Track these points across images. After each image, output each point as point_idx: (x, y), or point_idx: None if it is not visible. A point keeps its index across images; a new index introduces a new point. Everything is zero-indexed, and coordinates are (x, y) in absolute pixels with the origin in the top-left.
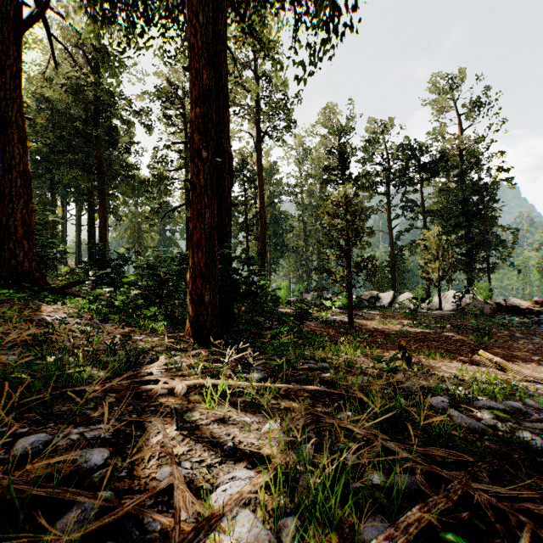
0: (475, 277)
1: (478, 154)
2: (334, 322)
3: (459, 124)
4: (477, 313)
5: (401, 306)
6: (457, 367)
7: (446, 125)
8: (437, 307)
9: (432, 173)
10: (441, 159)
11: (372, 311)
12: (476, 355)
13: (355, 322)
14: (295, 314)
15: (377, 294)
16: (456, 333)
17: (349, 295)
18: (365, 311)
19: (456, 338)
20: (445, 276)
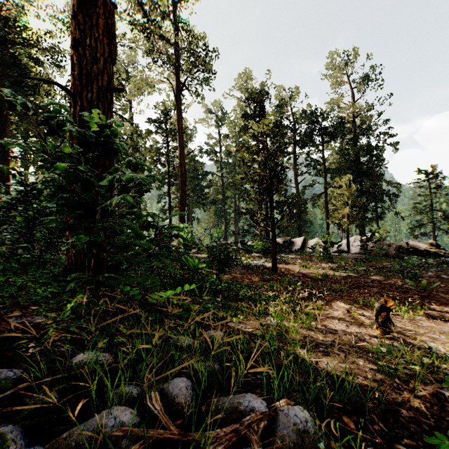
0: (368, 225)
1: (370, 120)
2: (255, 267)
3: (353, 95)
4: (382, 255)
5: (313, 250)
6: (434, 328)
7: (343, 96)
8: (344, 250)
9: (332, 136)
10: (339, 124)
11: (289, 255)
12: (433, 304)
13: (277, 267)
14: (212, 259)
15: (289, 240)
16: (385, 276)
17: (272, 238)
18: (282, 255)
19: (392, 283)
20: (354, 220)
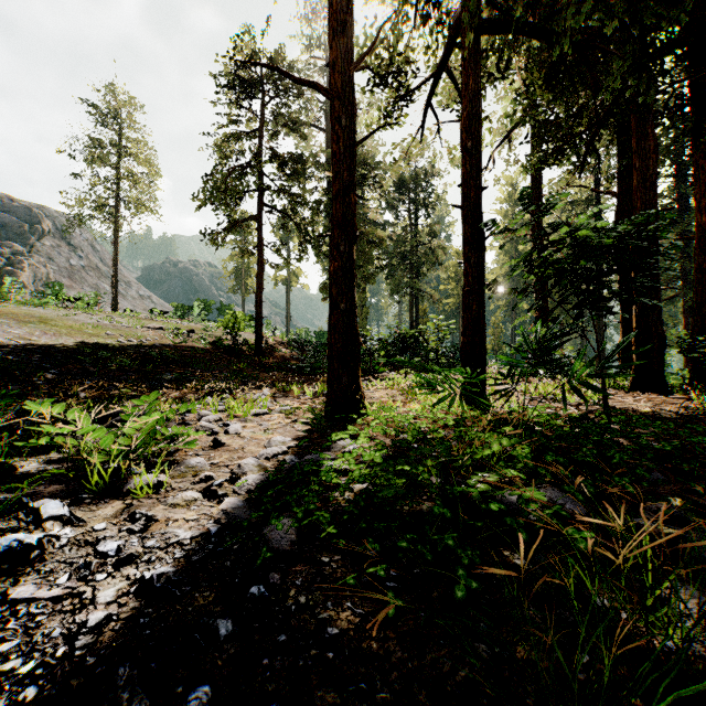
0: None
1: None
2: None
3: None
4: None
5: None
6: None
7: None
8: None
9: None
10: None
11: None
12: None
13: None
14: None
15: None
16: None
17: None
18: None
19: None
20: None
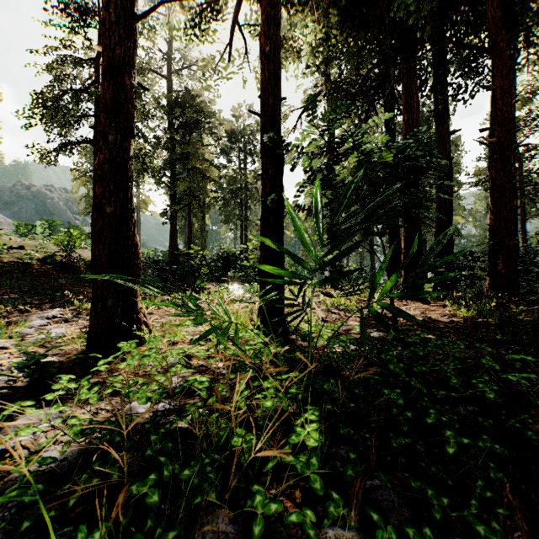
0: None
1: None
2: None
3: None
4: None
5: None
6: None
7: None
8: None
9: None
10: None
11: None
12: None
13: None
14: None
15: None
16: None
17: None
18: None
19: None
20: None
